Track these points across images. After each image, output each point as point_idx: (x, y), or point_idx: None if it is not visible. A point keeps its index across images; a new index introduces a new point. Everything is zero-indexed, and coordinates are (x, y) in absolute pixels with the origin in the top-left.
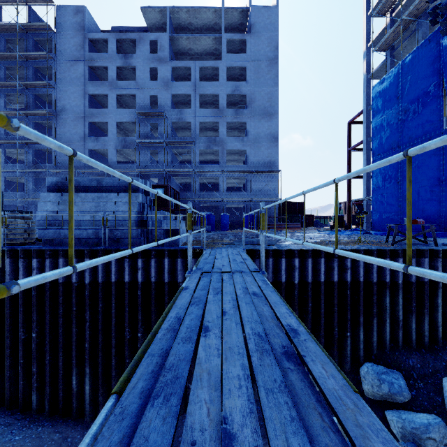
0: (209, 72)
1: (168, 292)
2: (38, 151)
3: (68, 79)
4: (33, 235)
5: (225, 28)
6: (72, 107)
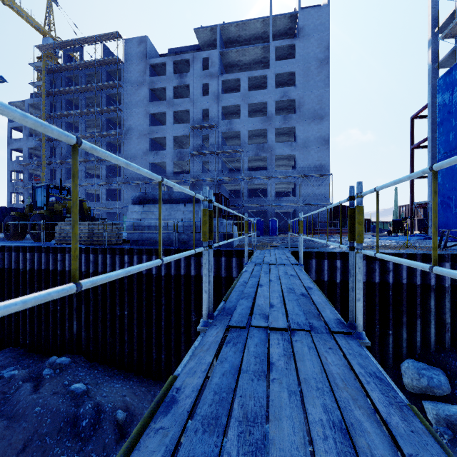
0: (257, 81)
1: (225, 285)
2: (109, 166)
3: (133, 102)
4: (121, 237)
5: (273, 35)
6: (137, 127)
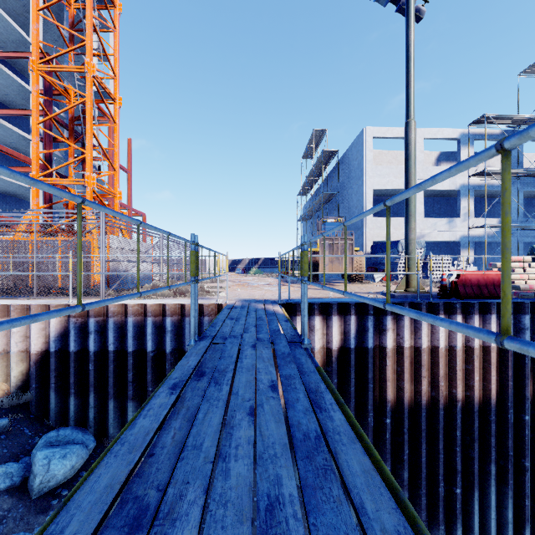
0: None
1: None
2: None
3: None
4: None
5: None
6: None
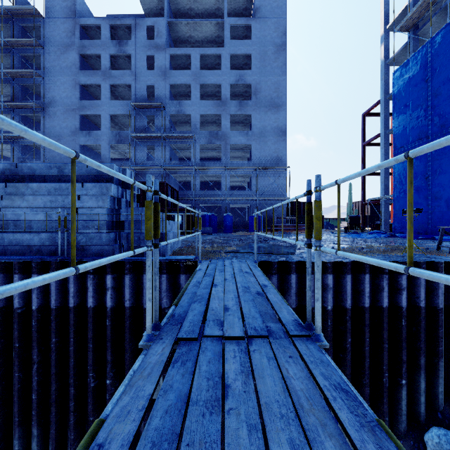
0: (210, 61)
1: None
2: (26, 146)
3: (57, 68)
4: None
5: (228, 14)
6: (63, 99)
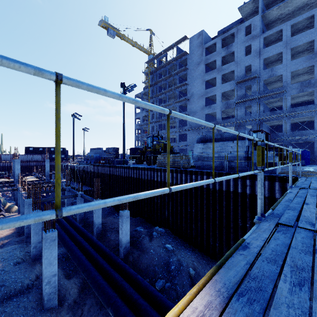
0: (301, 24)
1: (268, 203)
2: (180, 120)
3: (194, 77)
4: (189, 164)
5: None
6: (197, 92)
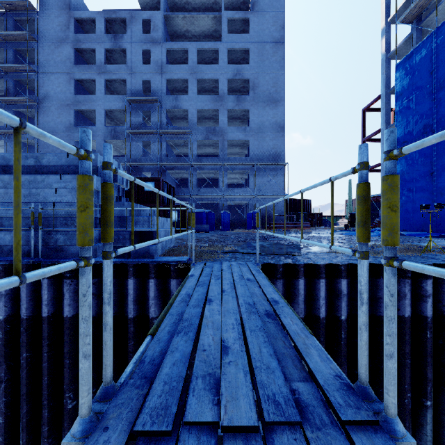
0: (207, 55)
1: (134, 333)
2: None
3: (51, 62)
4: None
5: (225, 8)
6: (57, 94)
